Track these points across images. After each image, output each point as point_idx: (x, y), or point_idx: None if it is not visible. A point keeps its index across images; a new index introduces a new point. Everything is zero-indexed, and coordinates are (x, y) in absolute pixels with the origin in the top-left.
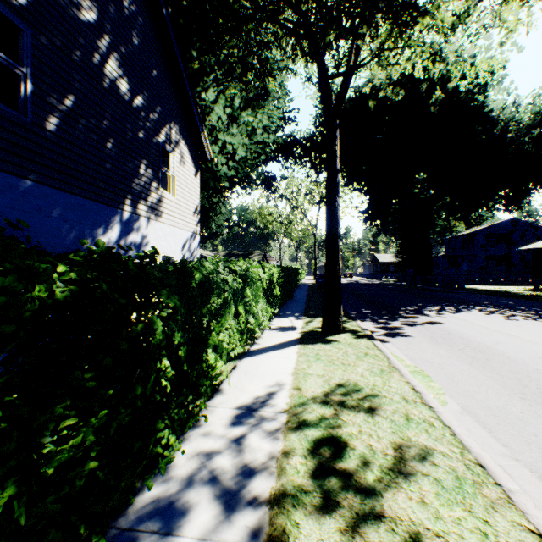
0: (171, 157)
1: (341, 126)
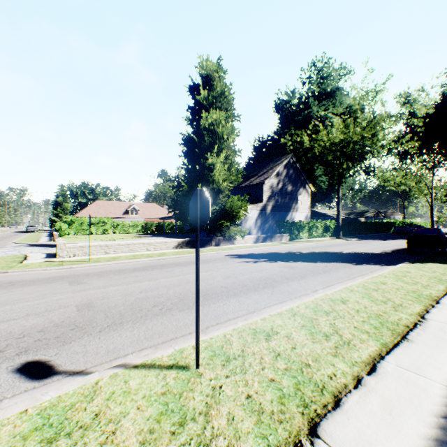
0: (301, 195)
1: (422, 126)
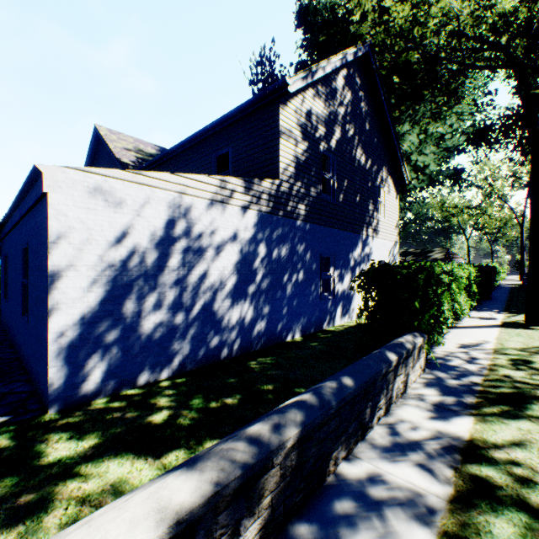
0: (381, 190)
1: None
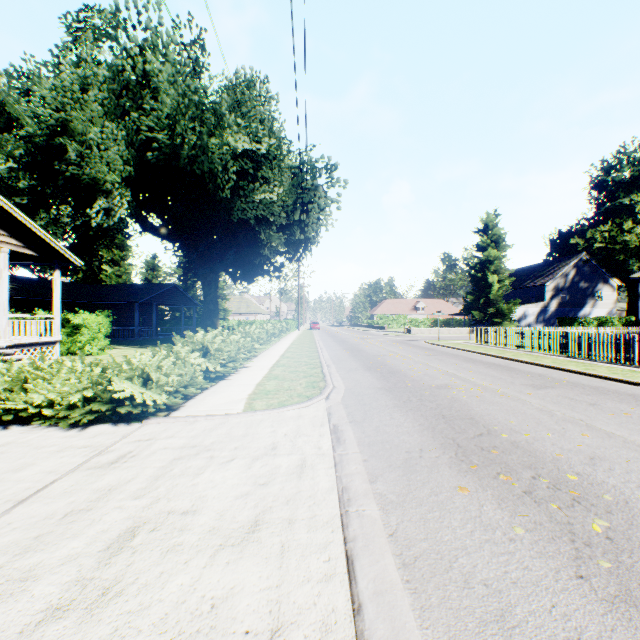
0: (600, 291)
1: None
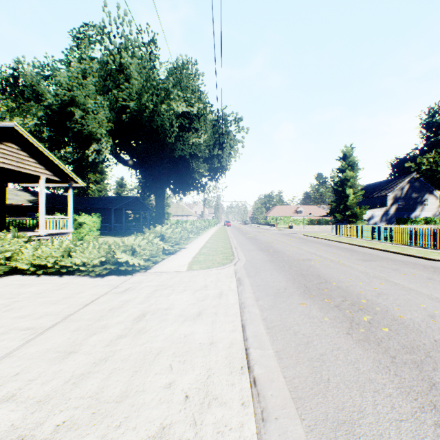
0: (427, 199)
1: None
